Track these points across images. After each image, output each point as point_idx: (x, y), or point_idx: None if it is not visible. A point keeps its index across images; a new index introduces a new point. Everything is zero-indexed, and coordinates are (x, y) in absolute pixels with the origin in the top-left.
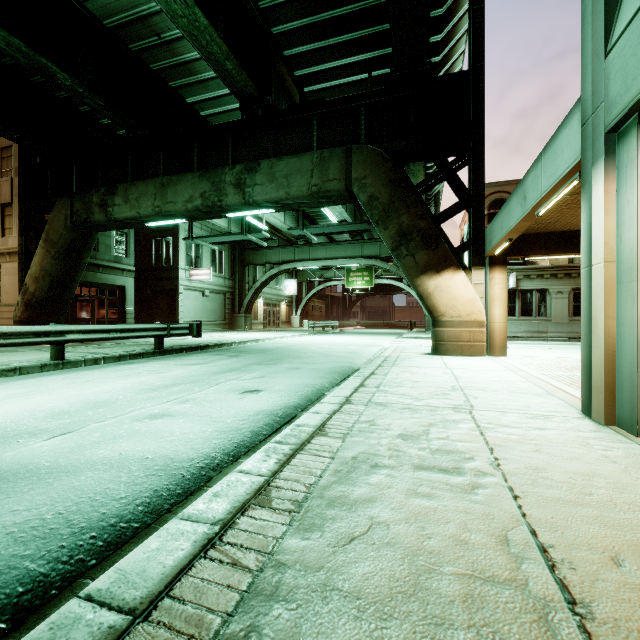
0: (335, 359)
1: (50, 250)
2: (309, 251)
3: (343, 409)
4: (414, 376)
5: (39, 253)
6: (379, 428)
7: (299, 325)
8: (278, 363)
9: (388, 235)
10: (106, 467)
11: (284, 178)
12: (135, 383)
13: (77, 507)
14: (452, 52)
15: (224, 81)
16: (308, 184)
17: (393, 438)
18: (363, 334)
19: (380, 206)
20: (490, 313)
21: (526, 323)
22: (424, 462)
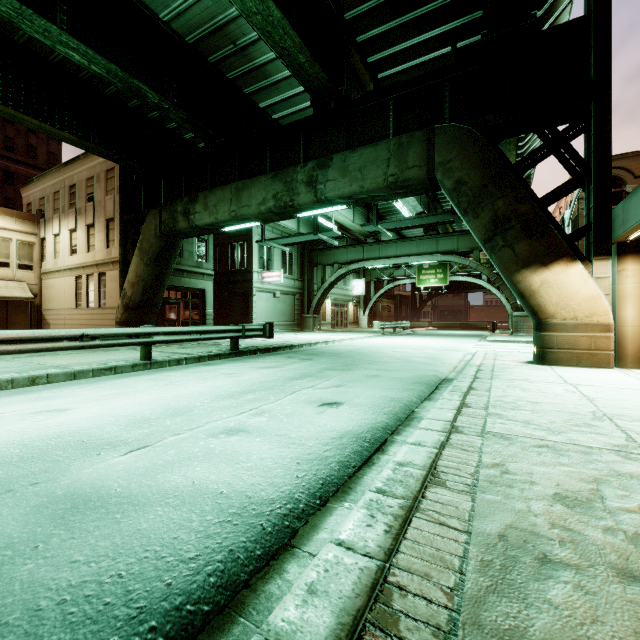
0: (416, 366)
1: (143, 258)
2: (378, 249)
3: (452, 441)
4: (528, 394)
5: (135, 261)
6: (517, 479)
7: (367, 326)
8: (353, 369)
9: (479, 224)
10: (177, 502)
11: (358, 171)
12: (212, 388)
13: (139, 567)
14: (557, 3)
15: (296, 77)
16: (384, 175)
17: (548, 501)
18: (438, 336)
19: (469, 192)
20: (619, 314)
21: None
22: (629, 562)
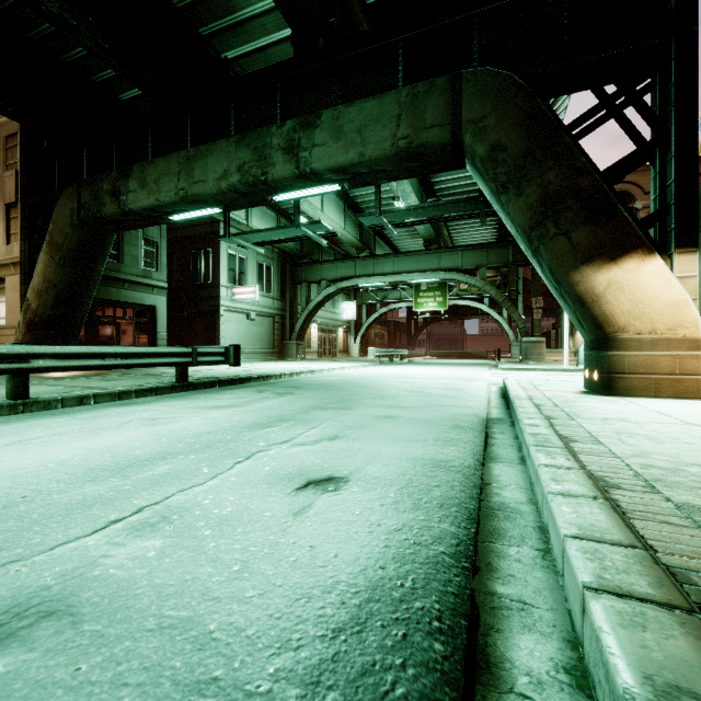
0: (439, 400)
1: (54, 255)
2: (373, 265)
3: None
4: (672, 448)
5: (42, 260)
6: None
7: (358, 355)
8: (353, 406)
9: (523, 205)
10: None
11: (356, 132)
12: (96, 449)
13: None
14: None
15: None
16: (392, 137)
17: None
18: (442, 365)
19: (509, 160)
20: None
21: None
22: None
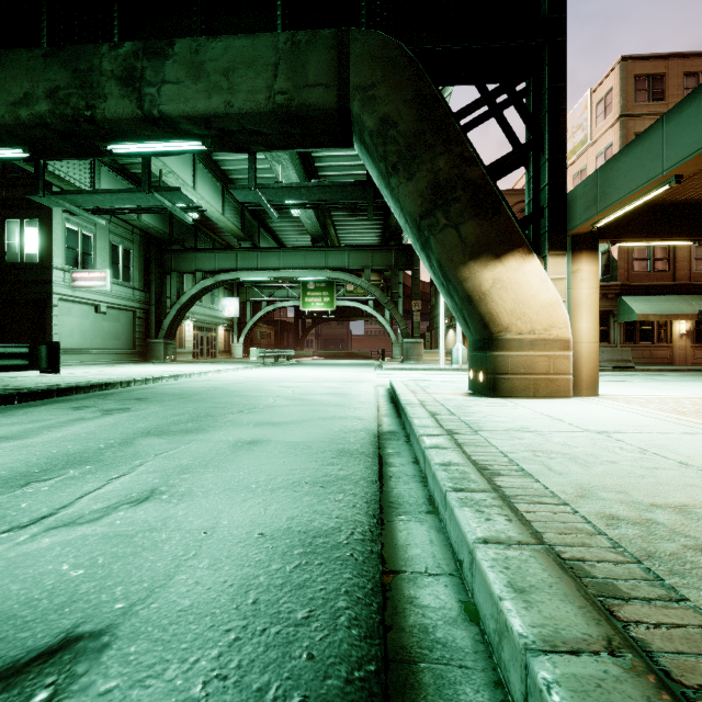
0: (323, 410)
1: None
2: (257, 258)
3: None
4: (605, 473)
5: None
6: None
7: (242, 355)
8: (208, 427)
9: (414, 190)
10: None
11: (222, 74)
12: None
13: None
14: None
15: None
16: (268, 89)
17: None
18: (329, 365)
19: (400, 138)
20: (574, 327)
21: None
22: None
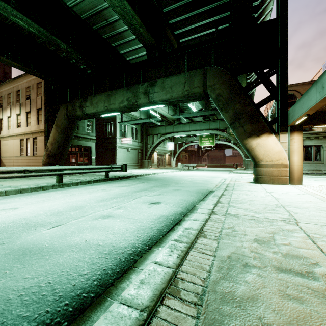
0: (198, 185)
1: (58, 130)
2: (180, 127)
3: (211, 218)
4: (248, 197)
5: (53, 131)
6: (239, 233)
7: (175, 165)
8: (167, 186)
9: (228, 116)
10: (77, 250)
11: (169, 88)
12: (95, 196)
13: (59, 279)
14: (264, 11)
15: (138, 39)
16: (182, 90)
17: (251, 242)
18: (210, 170)
19: (223, 100)
20: (291, 159)
21: (308, 165)
22: (281, 265)
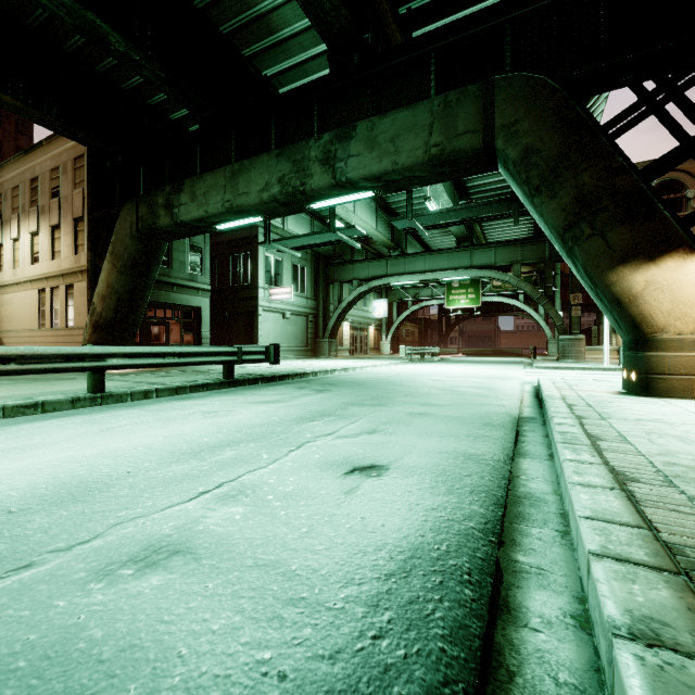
0: (471, 399)
1: (116, 264)
2: (404, 263)
3: None
4: None
5: (106, 268)
6: None
7: (389, 352)
8: (387, 404)
9: (557, 206)
10: None
11: (389, 142)
12: (171, 436)
13: None
14: None
15: (308, 14)
16: (425, 145)
17: None
18: (474, 363)
19: (543, 163)
20: None
21: None
22: None
